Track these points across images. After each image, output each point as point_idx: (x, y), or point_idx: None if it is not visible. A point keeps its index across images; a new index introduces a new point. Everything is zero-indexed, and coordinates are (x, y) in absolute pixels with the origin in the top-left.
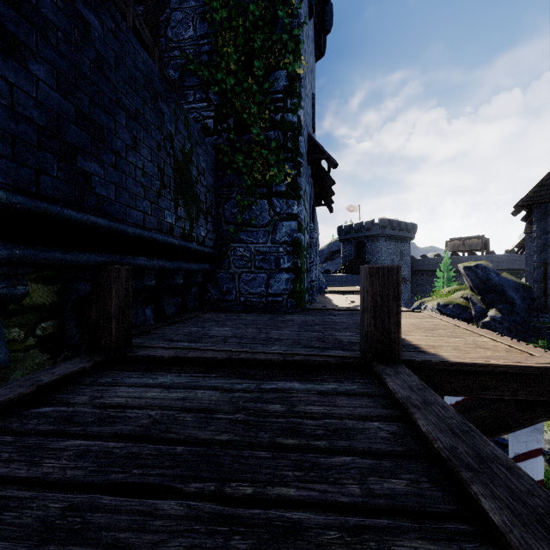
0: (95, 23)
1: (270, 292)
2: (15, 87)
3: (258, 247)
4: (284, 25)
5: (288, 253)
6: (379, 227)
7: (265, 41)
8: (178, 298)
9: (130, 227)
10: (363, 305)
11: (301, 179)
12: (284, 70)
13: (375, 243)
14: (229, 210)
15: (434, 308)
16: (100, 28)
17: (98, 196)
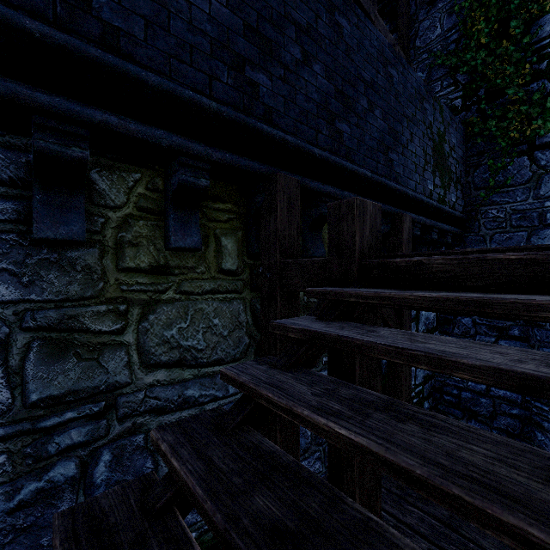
0: (395, 74)
1: None
2: (371, 125)
3: (514, 206)
4: None
5: None
6: None
7: None
8: None
9: (409, 191)
10: None
11: None
12: None
13: None
14: (479, 176)
15: None
16: (396, 75)
17: (395, 173)
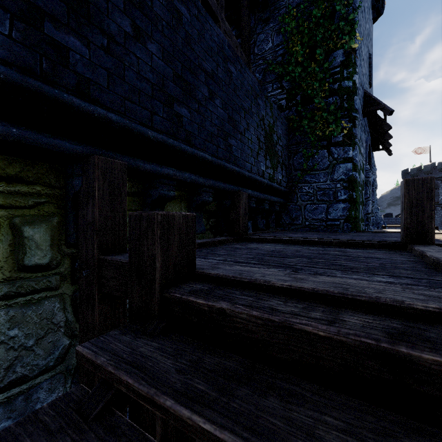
0: (233, 70)
1: (329, 218)
2: (211, 112)
3: (319, 185)
4: (340, 15)
5: (344, 187)
6: None
7: (324, 33)
8: (264, 220)
9: (246, 172)
10: (402, 207)
11: (356, 129)
12: (340, 49)
13: None
14: (297, 160)
15: None
16: (235, 72)
17: (234, 156)
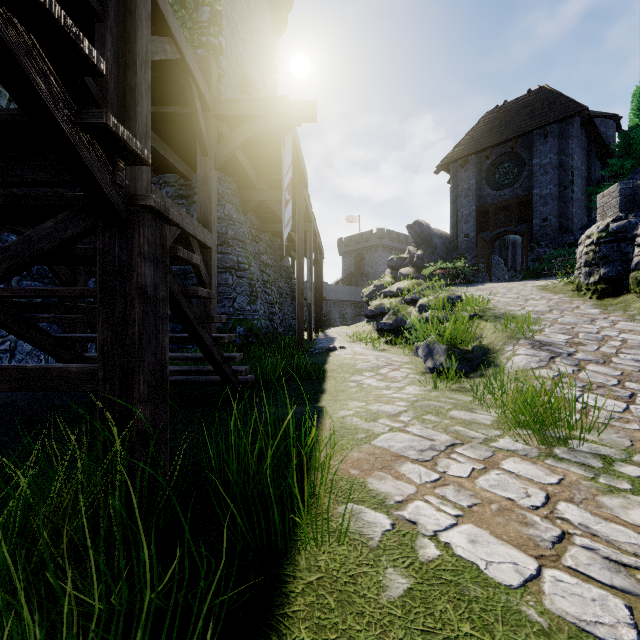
0: None
1: None
2: None
3: None
4: None
5: None
6: (377, 237)
7: None
8: None
9: None
10: None
11: (222, 87)
12: (208, 6)
13: (373, 254)
14: None
15: (389, 269)
16: None
17: None
